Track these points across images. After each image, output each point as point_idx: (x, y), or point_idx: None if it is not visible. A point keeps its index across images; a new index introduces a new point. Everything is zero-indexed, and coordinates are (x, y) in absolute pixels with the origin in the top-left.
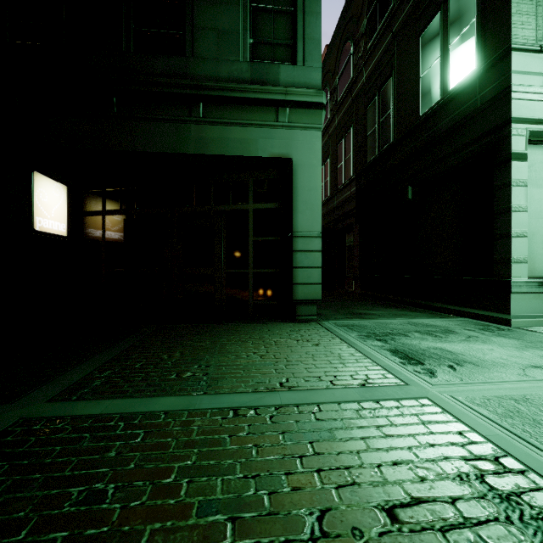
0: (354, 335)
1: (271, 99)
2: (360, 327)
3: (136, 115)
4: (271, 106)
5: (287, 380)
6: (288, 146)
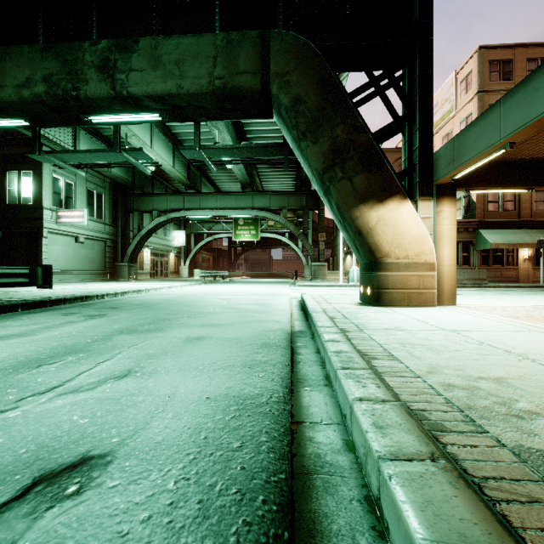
0: None
1: None
2: None
3: None
4: None
5: None
6: None
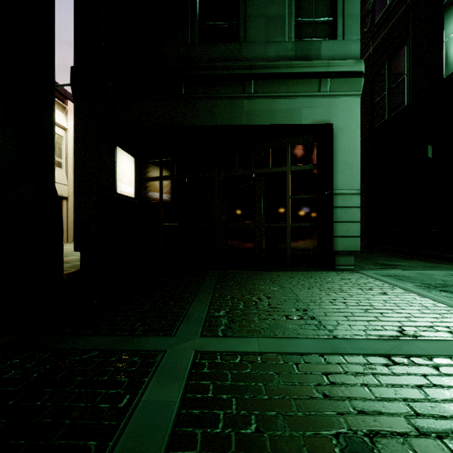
0: (410, 285)
1: (314, 72)
2: (406, 278)
3: (199, 95)
4: (314, 78)
5: (401, 328)
6: (329, 113)
